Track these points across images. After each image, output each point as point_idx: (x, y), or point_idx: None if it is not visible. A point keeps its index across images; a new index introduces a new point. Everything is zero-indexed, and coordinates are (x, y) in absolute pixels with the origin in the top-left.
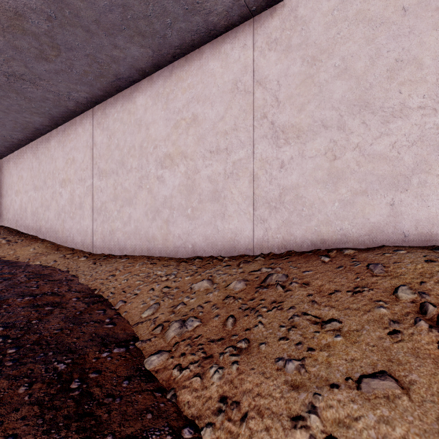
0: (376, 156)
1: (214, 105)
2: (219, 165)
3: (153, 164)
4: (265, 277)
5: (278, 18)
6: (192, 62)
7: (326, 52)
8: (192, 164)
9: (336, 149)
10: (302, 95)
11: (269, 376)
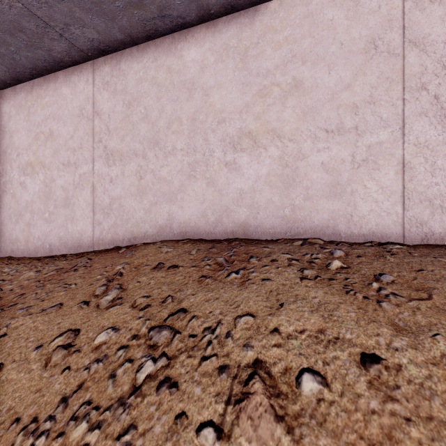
0: (162, 179)
1: (66, 125)
2: (70, 176)
3: (17, 171)
4: (75, 265)
5: (109, 66)
6: (49, 83)
7: (136, 100)
8: (49, 173)
9: (142, 172)
10: (123, 128)
11: (5, 317)
